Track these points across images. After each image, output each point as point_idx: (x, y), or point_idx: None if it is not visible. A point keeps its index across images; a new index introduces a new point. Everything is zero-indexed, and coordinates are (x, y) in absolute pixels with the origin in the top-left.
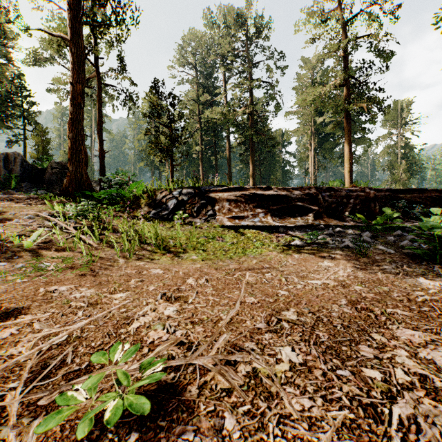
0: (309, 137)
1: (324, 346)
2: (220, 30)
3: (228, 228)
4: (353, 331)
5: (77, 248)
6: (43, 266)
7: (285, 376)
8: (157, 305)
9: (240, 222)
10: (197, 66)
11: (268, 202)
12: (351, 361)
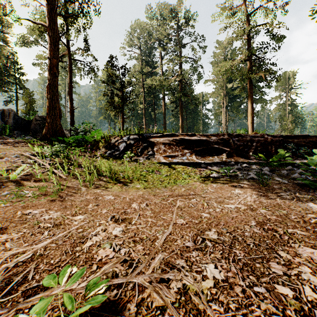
0: (222, 98)
1: (241, 263)
2: (158, 21)
3: (163, 164)
4: (263, 249)
5: (51, 179)
6: (23, 194)
7: (210, 293)
8: (107, 226)
9: (172, 160)
10: (141, 47)
11: (193, 145)
12: (265, 278)
